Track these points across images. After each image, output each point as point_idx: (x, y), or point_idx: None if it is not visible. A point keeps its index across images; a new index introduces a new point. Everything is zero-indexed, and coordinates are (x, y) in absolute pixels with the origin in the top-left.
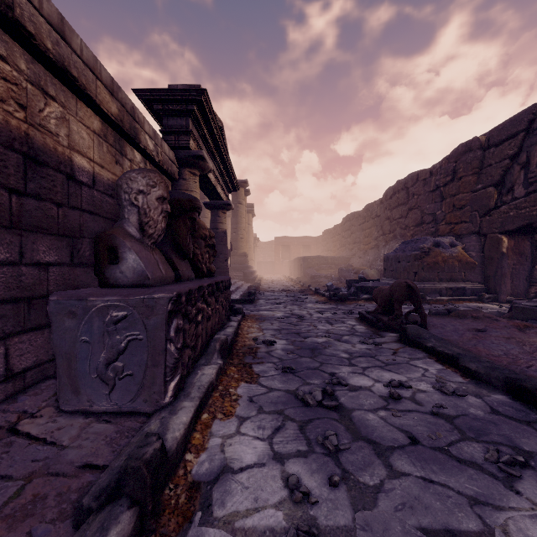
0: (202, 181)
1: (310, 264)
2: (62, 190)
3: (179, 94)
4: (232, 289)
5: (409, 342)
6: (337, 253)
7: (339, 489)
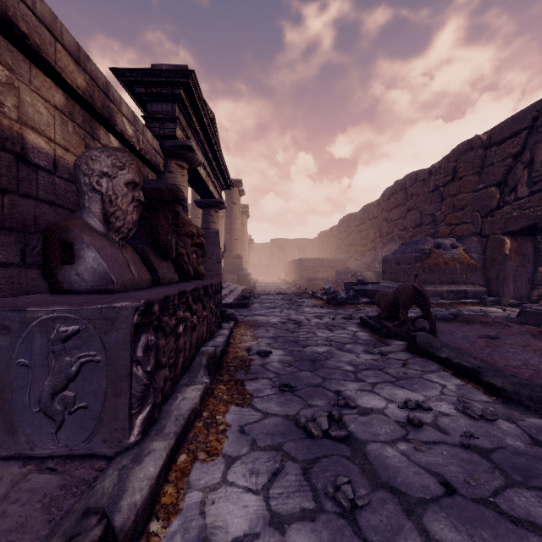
0: (192, 176)
1: (306, 267)
2: (9, 172)
3: (163, 75)
4: (225, 293)
5: (418, 352)
6: (333, 255)
7: None
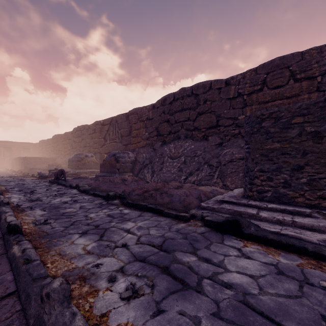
0: None
1: (29, 162)
2: None
3: None
4: None
5: (59, 184)
6: (49, 155)
7: (32, 195)
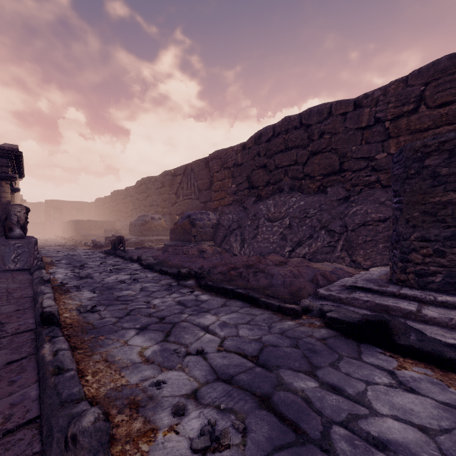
0: None
1: (83, 226)
2: None
3: (5, 150)
4: None
5: (117, 256)
6: (107, 218)
7: (81, 270)
